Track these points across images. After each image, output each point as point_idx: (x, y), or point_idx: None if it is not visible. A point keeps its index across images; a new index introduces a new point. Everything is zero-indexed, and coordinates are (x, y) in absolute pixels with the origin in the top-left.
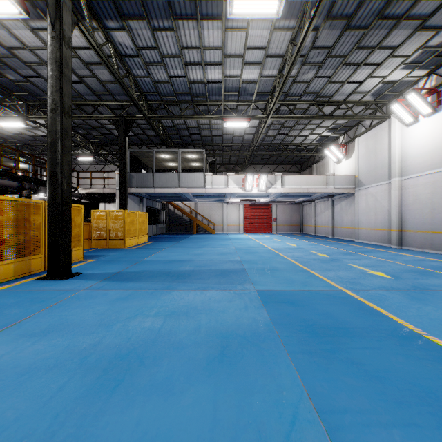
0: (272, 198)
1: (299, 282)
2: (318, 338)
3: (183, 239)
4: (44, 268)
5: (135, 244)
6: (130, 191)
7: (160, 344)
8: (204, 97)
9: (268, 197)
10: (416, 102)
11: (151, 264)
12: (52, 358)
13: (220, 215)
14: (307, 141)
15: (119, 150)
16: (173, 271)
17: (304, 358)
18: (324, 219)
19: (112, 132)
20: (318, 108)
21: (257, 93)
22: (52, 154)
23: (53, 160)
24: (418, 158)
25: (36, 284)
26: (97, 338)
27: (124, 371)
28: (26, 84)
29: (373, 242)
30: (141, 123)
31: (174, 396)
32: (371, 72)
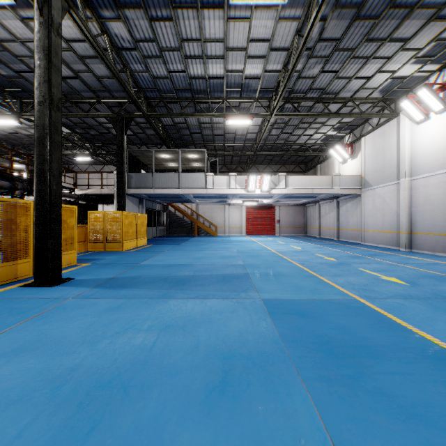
0: (275, 199)
1: (307, 289)
2: (336, 360)
3: (184, 241)
4: (33, 274)
5: (133, 247)
6: (129, 192)
7: (150, 368)
8: (205, 94)
9: (271, 199)
10: (428, 98)
11: (148, 269)
12: (18, 388)
13: (222, 216)
14: (312, 140)
15: (117, 149)
16: (171, 277)
17: (323, 388)
18: (329, 221)
19: (111, 132)
20: (324, 105)
21: (261, 89)
22: (40, 150)
23: (41, 157)
24: (429, 157)
25: (21, 291)
26: (76, 360)
27: (103, 407)
28: (19, 80)
29: (381, 245)
30: (140, 122)
31: (162, 444)
32: (380, 66)
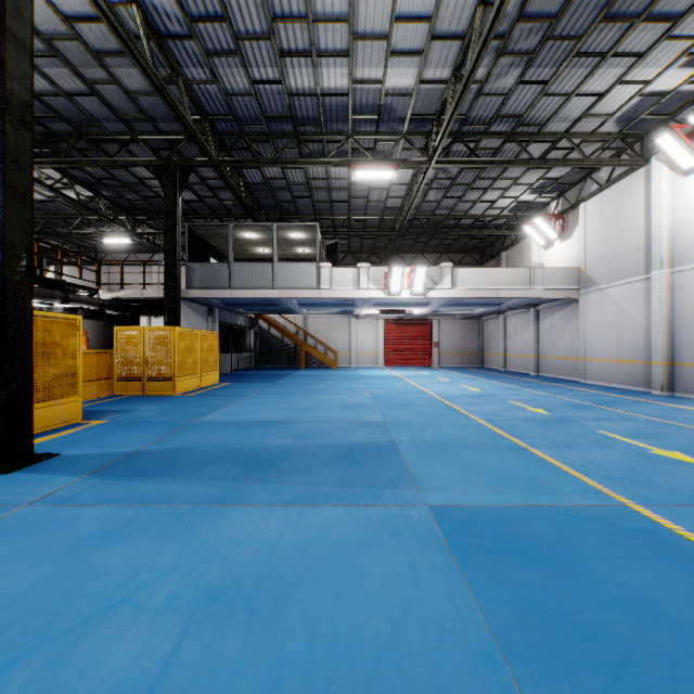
0: (434, 308)
1: (518, 479)
2: None
3: (282, 378)
4: None
5: (194, 388)
6: (190, 295)
7: None
8: (317, 126)
9: (427, 307)
10: None
11: (209, 432)
12: None
13: (346, 337)
14: (494, 210)
15: (166, 220)
16: (249, 450)
17: None
18: (522, 344)
19: (160, 195)
20: (520, 145)
21: (412, 117)
22: None
23: None
24: None
25: None
26: None
27: None
28: None
29: (615, 384)
30: (208, 178)
31: None
32: (623, 72)
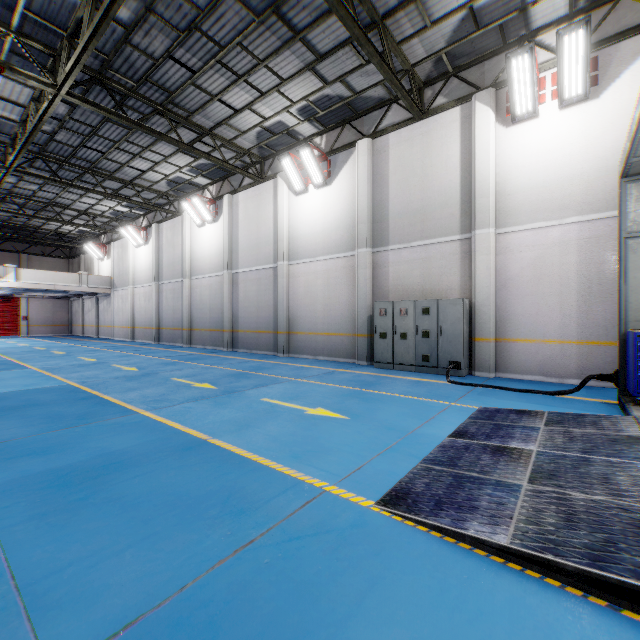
0: (11, 291)
1: None
2: None
3: None
4: None
5: None
6: None
7: None
8: None
9: (3, 290)
10: (134, 234)
11: None
12: None
13: None
14: (64, 230)
15: None
16: None
17: None
18: (92, 318)
19: None
20: (56, 211)
21: None
22: None
23: None
24: (141, 274)
25: None
26: None
27: None
28: None
29: (122, 339)
30: None
31: None
32: (98, 202)
